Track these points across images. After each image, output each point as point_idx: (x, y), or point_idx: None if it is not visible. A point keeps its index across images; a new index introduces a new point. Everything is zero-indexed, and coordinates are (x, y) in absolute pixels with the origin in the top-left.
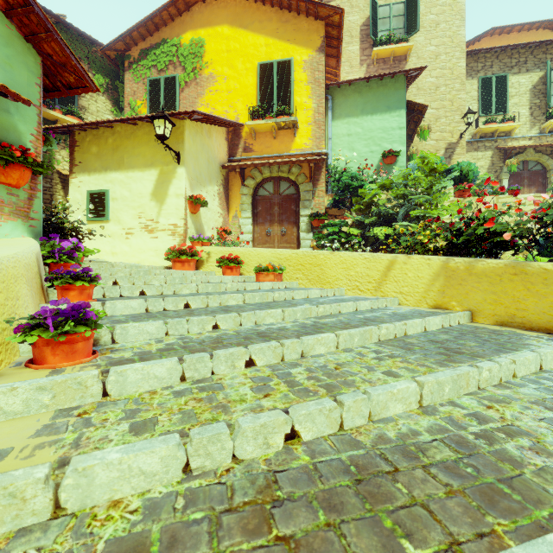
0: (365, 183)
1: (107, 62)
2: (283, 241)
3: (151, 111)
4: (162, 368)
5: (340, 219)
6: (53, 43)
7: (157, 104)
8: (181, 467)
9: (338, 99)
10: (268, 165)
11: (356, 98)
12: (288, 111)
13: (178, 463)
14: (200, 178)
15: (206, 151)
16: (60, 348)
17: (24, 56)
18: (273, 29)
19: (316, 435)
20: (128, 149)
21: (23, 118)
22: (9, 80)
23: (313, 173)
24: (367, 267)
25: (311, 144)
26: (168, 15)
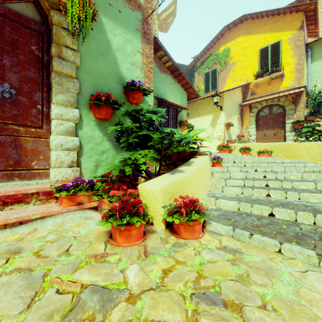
0: None
1: (187, 71)
2: (275, 138)
3: (205, 87)
4: (237, 168)
5: (316, 122)
6: (191, 89)
7: (208, 83)
8: (245, 176)
9: (316, 49)
10: (265, 101)
11: None
12: (277, 69)
13: (244, 175)
14: (229, 114)
15: (232, 101)
16: (217, 164)
17: (184, 95)
18: (268, 28)
19: (270, 178)
20: (201, 108)
21: (184, 112)
22: (182, 103)
23: (294, 99)
24: (319, 149)
25: (293, 83)
26: (213, 43)
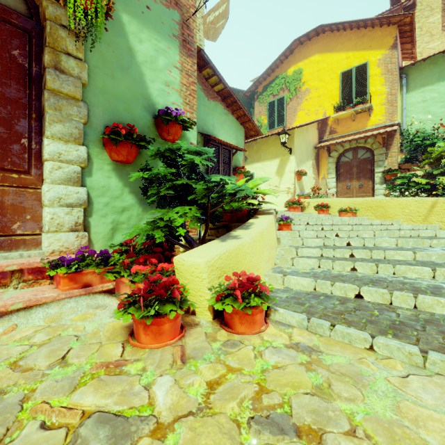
0: (436, 141)
1: (245, 98)
2: (360, 192)
3: (269, 121)
4: (312, 232)
5: (412, 171)
6: (249, 123)
7: (273, 116)
8: (322, 243)
9: (412, 75)
10: (347, 142)
11: (431, 70)
12: (364, 100)
13: (322, 242)
14: (301, 159)
15: (305, 142)
16: (286, 226)
17: (240, 131)
18: (352, 45)
19: (356, 245)
20: (263, 150)
21: (240, 155)
22: (237, 142)
23: (386, 140)
24: (417, 206)
25: (384, 119)
26: (280, 61)
